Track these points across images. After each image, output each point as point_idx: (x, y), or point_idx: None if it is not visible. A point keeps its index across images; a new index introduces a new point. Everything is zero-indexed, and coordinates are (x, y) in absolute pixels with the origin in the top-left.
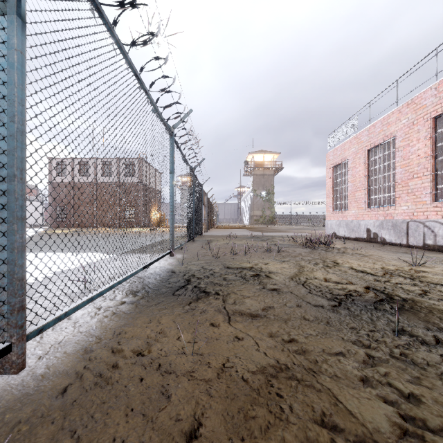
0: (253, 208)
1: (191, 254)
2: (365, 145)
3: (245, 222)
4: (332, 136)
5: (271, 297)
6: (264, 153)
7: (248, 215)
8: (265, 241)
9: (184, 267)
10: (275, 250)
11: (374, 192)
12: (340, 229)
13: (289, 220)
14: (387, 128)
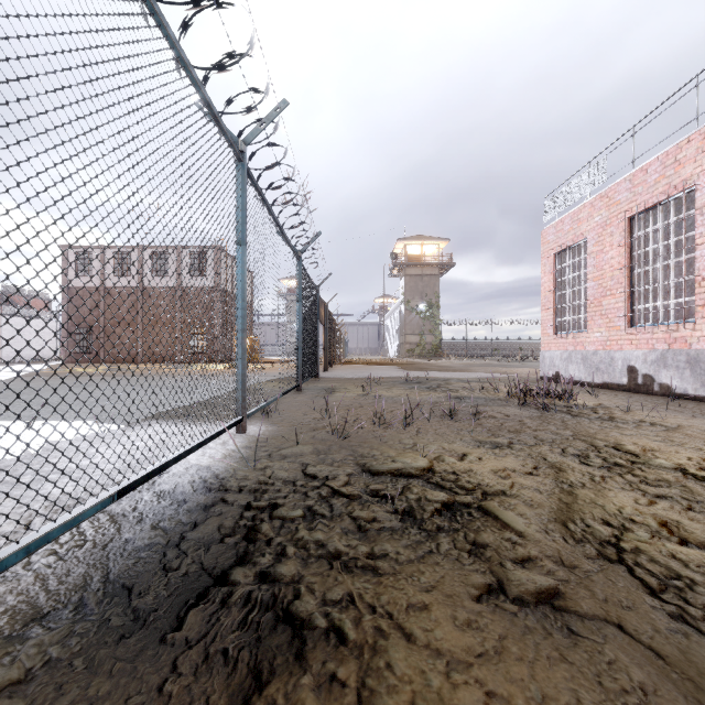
0: (405, 330)
1: (287, 424)
2: (625, 208)
3: (391, 354)
4: (553, 199)
5: (560, 669)
6: (422, 239)
7: (397, 342)
8: (436, 391)
9: (257, 470)
10: (465, 412)
11: (645, 296)
12: (571, 367)
13: (465, 350)
14: (676, 171)
